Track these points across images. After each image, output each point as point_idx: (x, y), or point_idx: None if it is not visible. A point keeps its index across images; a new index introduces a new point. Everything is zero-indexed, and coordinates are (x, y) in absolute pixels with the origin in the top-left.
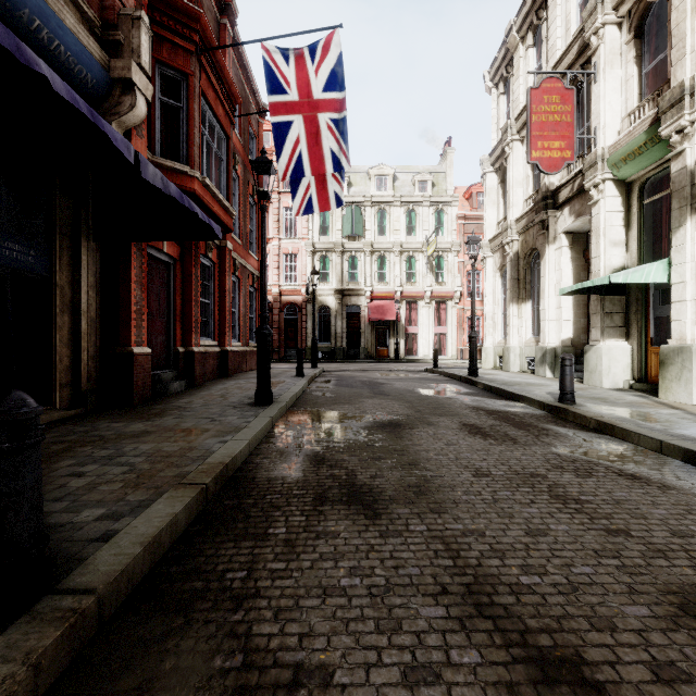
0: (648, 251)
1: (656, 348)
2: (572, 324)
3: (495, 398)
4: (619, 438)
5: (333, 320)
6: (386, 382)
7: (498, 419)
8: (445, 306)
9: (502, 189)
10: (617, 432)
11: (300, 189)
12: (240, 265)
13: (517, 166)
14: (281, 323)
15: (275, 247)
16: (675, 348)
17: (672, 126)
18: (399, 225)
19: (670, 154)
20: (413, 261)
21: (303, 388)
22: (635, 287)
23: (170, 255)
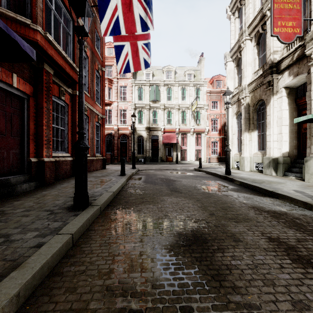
0: None
1: None
2: (288, 143)
3: (257, 195)
4: None
5: (144, 143)
6: (176, 179)
7: (291, 226)
8: (200, 136)
9: (237, 70)
10: None
11: (122, 57)
12: (89, 109)
13: (248, 54)
14: (118, 144)
15: (115, 106)
16: None
17: None
18: (178, 95)
19: None
20: (185, 113)
21: (122, 185)
22: None
23: (21, 90)
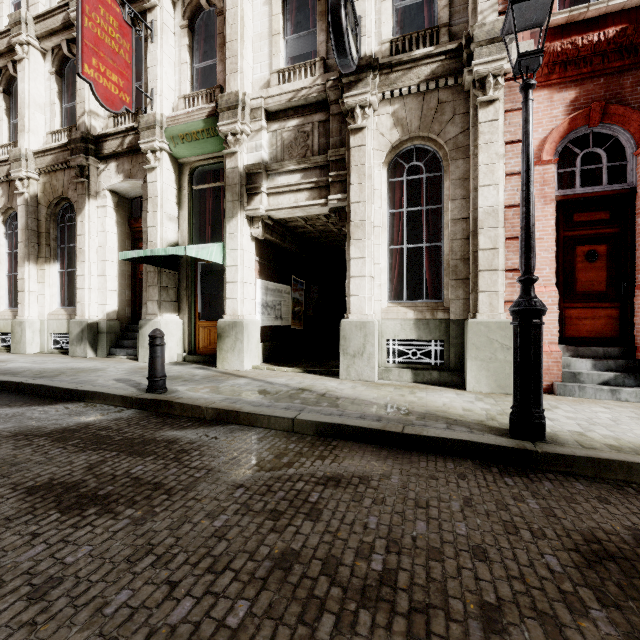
0: (196, 234)
1: (204, 322)
2: (118, 295)
3: (40, 403)
4: (245, 425)
5: None
6: None
7: (88, 447)
8: None
9: (7, 103)
10: (243, 418)
11: None
12: None
13: (36, 82)
14: None
15: None
16: (231, 323)
17: (229, 127)
18: None
19: (227, 151)
20: None
21: None
22: (186, 265)
23: None
